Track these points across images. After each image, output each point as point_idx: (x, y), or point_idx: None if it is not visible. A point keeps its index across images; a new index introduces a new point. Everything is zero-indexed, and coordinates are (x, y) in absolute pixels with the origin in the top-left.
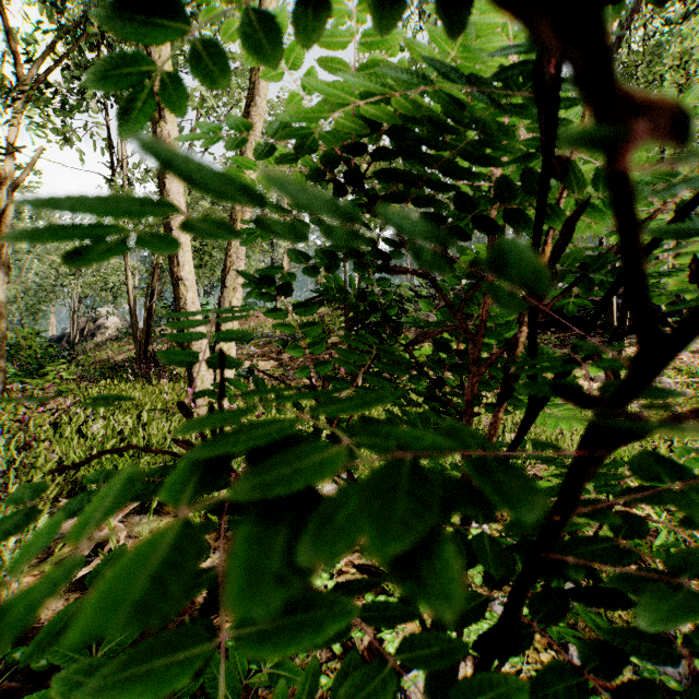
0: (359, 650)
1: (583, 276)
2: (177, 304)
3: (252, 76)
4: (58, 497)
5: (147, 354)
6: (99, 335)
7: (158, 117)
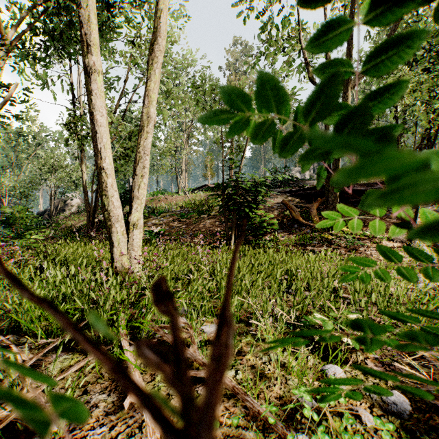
0: None
1: None
2: (100, 187)
3: (155, 23)
4: None
5: (94, 222)
6: (68, 210)
7: (86, 51)
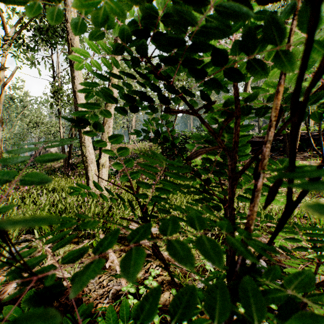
0: (168, 320)
1: (322, 113)
2: (80, 140)
3: None
4: (21, 234)
5: (69, 164)
6: None
7: (71, 50)
